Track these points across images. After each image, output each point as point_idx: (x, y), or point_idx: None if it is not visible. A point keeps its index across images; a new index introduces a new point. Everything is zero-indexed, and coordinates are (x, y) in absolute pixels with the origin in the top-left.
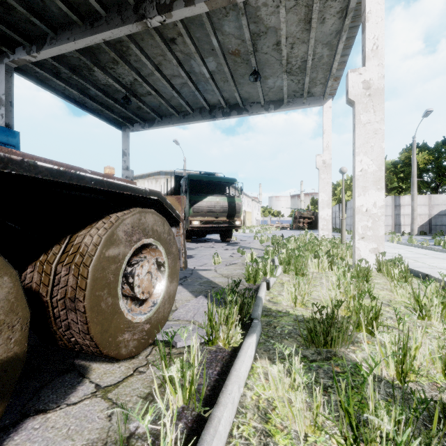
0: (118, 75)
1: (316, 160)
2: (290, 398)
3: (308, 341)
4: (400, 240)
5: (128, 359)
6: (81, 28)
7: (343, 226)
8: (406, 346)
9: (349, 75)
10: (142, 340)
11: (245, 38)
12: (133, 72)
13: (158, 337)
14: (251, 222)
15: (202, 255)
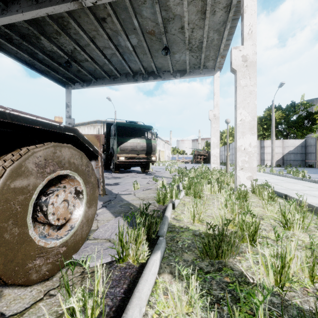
0: (61, 44)
1: (209, 114)
2: (187, 315)
3: (203, 254)
4: (265, 170)
5: (42, 282)
6: (28, 3)
7: (227, 161)
8: (284, 260)
9: (232, 51)
10: (57, 262)
11: (158, 22)
12: (73, 42)
13: (75, 257)
14: (164, 158)
15: (126, 182)
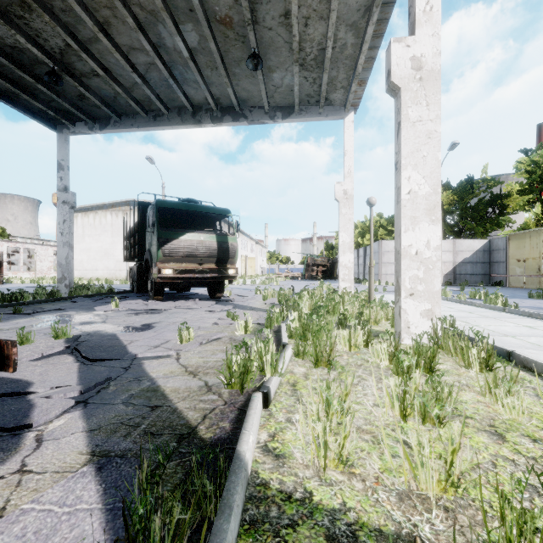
0: (36, 33)
1: (336, 190)
2: None
3: None
4: None
5: None
6: None
7: (371, 276)
8: None
9: (392, 46)
10: None
11: None
12: (60, 30)
13: None
14: (254, 271)
15: (169, 323)
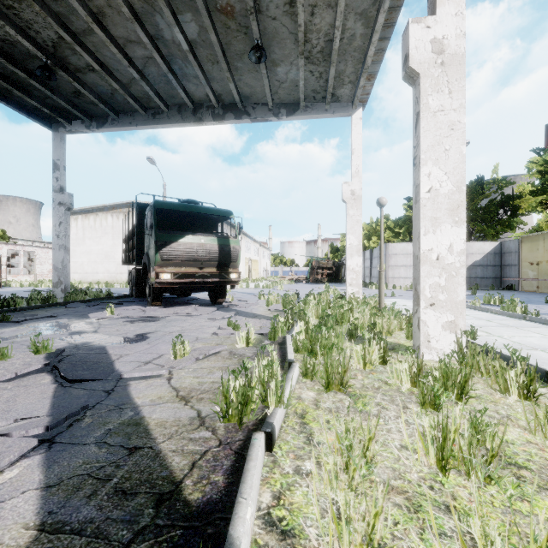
0: (26, 24)
1: (343, 190)
2: None
3: None
4: None
5: None
6: None
7: (381, 282)
8: None
9: (410, 28)
10: None
11: None
12: (52, 20)
13: None
14: (258, 273)
15: (165, 333)
